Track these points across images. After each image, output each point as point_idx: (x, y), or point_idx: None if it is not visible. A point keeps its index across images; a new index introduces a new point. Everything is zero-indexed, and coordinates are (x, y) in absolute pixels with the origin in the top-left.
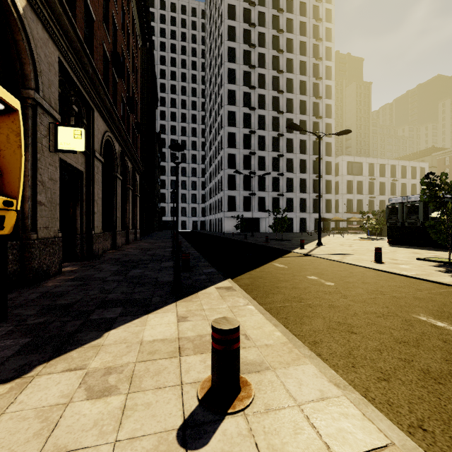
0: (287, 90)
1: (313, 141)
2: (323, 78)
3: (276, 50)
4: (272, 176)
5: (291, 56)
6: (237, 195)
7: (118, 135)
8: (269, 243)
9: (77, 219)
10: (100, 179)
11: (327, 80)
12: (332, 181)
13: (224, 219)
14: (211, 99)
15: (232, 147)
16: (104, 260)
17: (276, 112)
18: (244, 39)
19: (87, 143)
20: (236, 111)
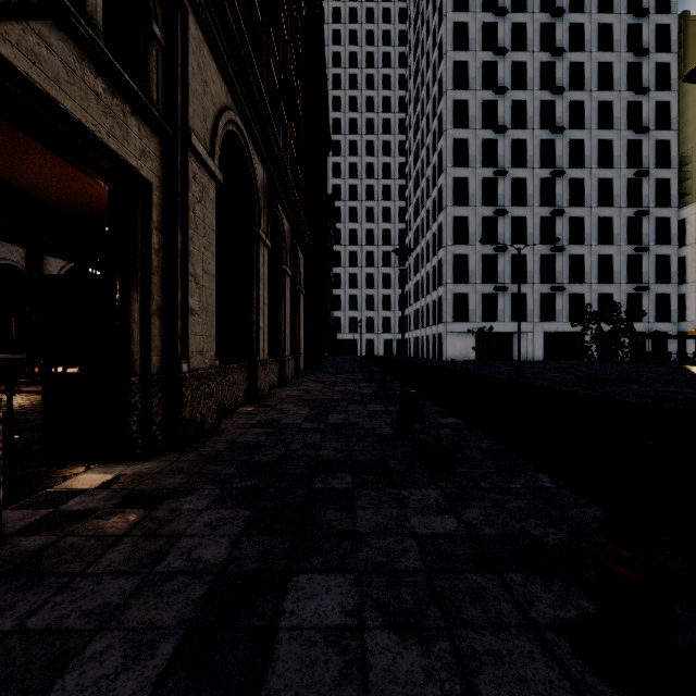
0: (571, 86)
1: (627, 180)
2: (649, 50)
3: (548, 13)
4: (539, 254)
5: (579, 18)
6: (471, 293)
7: (261, 142)
8: (605, 390)
9: (132, 328)
10: (211, 224)
11: (659, 54)
12: (671, 258)
13: (447, 337)
14: (418, 131)
15: (460, 204)
16: (210, 459)
17: (548, 131)
18: (483, 3)
19: (167, 106)
20: (468, 139)
